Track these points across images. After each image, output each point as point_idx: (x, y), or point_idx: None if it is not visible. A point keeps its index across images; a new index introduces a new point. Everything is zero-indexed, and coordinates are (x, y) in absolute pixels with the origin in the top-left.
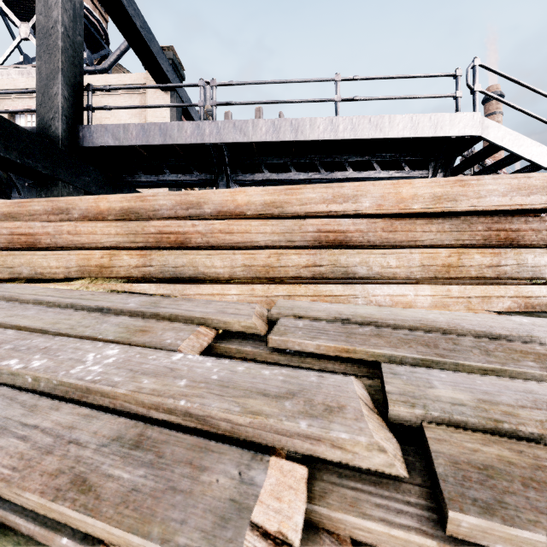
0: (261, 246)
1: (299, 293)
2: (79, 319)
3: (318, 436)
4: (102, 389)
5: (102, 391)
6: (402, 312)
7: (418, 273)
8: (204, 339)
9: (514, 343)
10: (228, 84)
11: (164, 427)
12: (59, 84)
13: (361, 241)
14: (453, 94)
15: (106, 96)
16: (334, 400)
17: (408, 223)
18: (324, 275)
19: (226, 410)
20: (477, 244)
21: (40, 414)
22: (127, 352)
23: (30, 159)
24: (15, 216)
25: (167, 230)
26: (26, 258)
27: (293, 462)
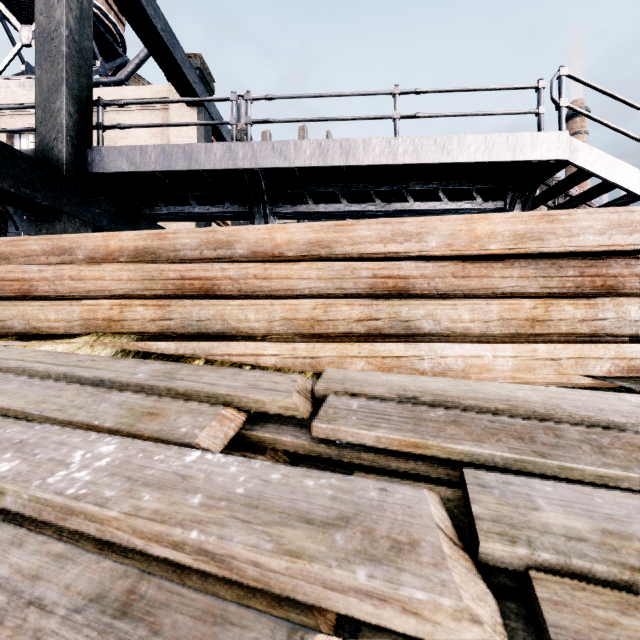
0: (305, 295)
1: (351, 353)
2: (71, 396)
3: (383, 594)
4: (86, 509)
5: (87, 513)
6: (483, 387)
7: (496, 329)
8: (230, 426)
9: (635, 435)
10: (266, 98)
11: (169, 566)
12: (63, 97)
13: (427, 289)
14: (535, 110)
15: (122, 112)
16: (403, 531)
17: (484, 267)
18: (381, 331)
19: (253, 548)
20: (567, 293)
21: None
22: (127, 449)
23: (27, 188)
24: (8, 257)
25: (190, 275)
26: (18, 309)
27: None
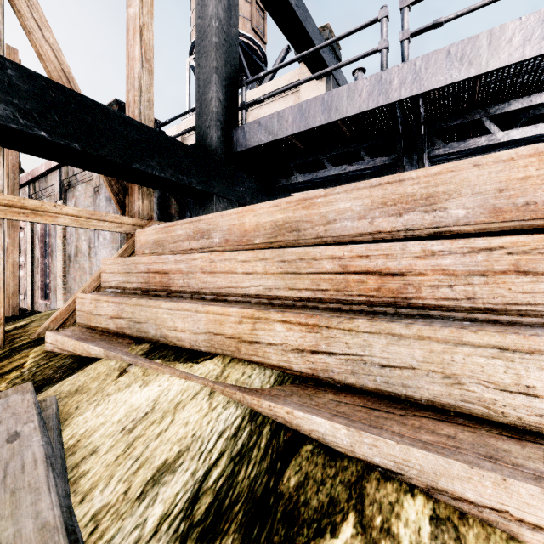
0: None
1: None
2: None
3: None
4: None
5: None
6: None
7: None
8: None
9: None
10: None
11: None
12: (214, 86)
13: None
14: None
15: (263, 106)
16: None
17: None
18: None
19: None
20: None
21: None
22: None
23: (184, 175)
24: (163, 244)
25: (357, 265)
26: (151, 311)
27: None
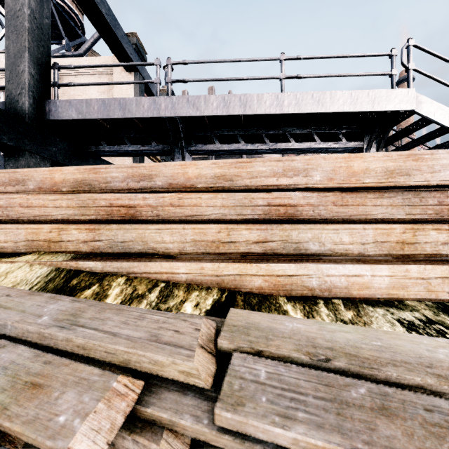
0: (212, 219)
1: (250, 272)
2: None
3: None
4: None
5: None
6: (396, 342)
7: (371, 250)
8: (120, 408)
9: None
10: (182, 62)
11: None
12: (25, 62)
13: (312, 215)
14: (389, 72)
15: (78, 76)
16: None
17: (359, 197)
18: (275, 251)
19: None
20: (428, 219)
21: None
22: None
23: None
24: None
25: (117, 203)
26: None
27: None
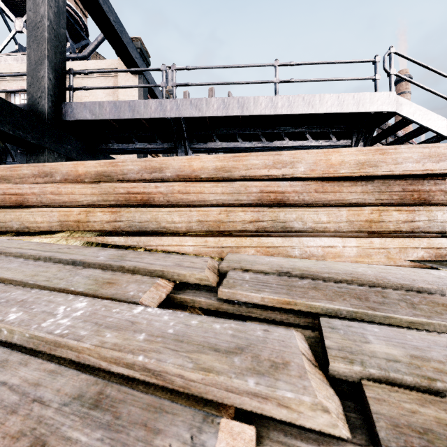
0: (213, 204)
1: (245, 244)
2: (55, 271)
3: (265, 394)
4: (68, 343)
5: (69, 345)
6: (334, 265)
7: (345, 228)
8: (163, 291)
9: (436, 296)
10: (186, 68)
11: (124, 379)
12: (45, 68)
13: (297, 200)
14: (372, 77)
15: (85, 78)
16: (279, 356)
17: (337, 185)
18: (266, 229)
19: (180, 366)
20: (394, 203)
21: (10, 369)
22: (94, 305)
23: (21, 131)
24: (8, 179)
25: (134, 191)
26: (15, 214)
27: (242, 423)
